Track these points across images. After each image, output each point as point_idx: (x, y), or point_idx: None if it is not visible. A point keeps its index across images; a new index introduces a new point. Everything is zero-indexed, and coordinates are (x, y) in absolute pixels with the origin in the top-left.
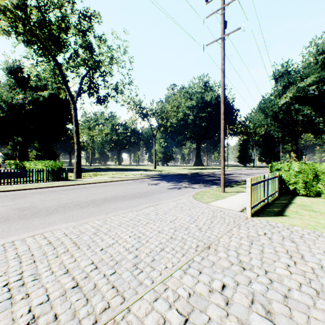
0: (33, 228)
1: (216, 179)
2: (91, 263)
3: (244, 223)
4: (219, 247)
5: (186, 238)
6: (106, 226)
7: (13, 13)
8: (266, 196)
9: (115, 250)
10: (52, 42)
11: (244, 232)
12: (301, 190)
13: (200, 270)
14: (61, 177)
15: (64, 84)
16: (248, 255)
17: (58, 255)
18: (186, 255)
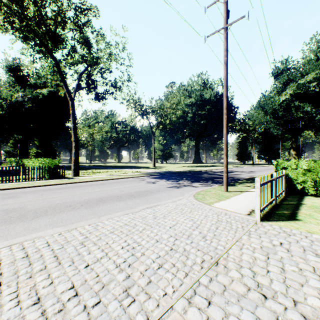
0: (14, 235)
1: (216, 176)
2: (71, 288)
3: (253, 230)
4: (229, 262)
5: (189, 249)
6: (97, 233)
7: (9, 9)
8: (274, 196)
9: (103, 267)
10: (48, 37)
11: (256, 242)
12: (310, 190)
13: (209, 299)
14: (58, 175)
15: (62, 80)
16: (266, 275)
17: (32, 274)
18: (189, 275)
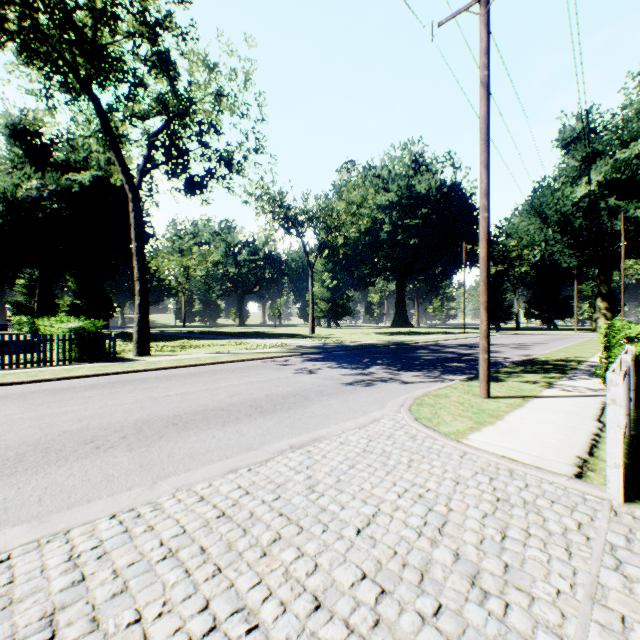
0: None
1: (449, 357)
2: None
3: (622, 540)
4: None
5: None
6: (121, 560)
7: None
8: (627, 417)
9: None
10: (77, 48)
11: None
12: None
13: None
14: (100, 354)
15: (111, 147)
16: None
17: None
18: None
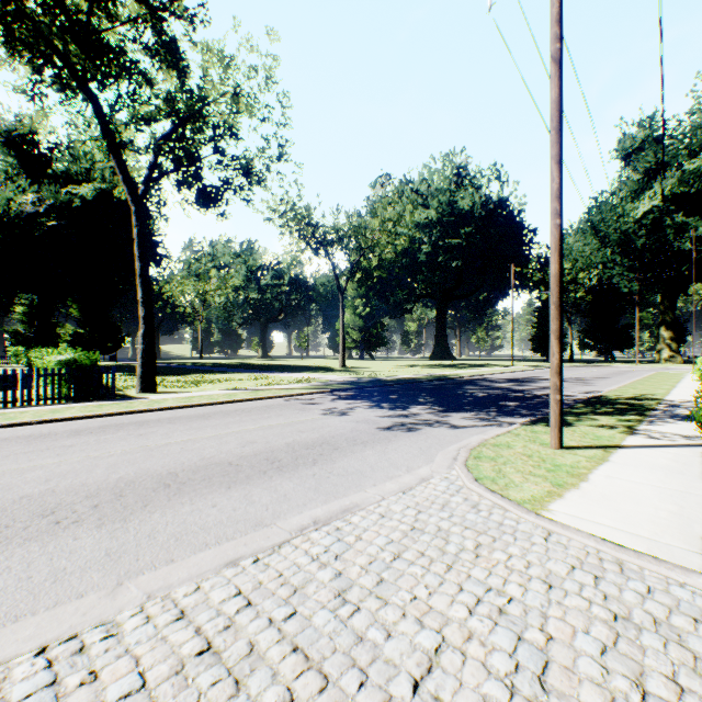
0: None
1: (502, 394)
2: None
3: None
4: None
5: None
6: None
7: None
8: None
9: None
10: (68, 34)
11: None
12: None
13: None
14: (95, 392)
15: (110, 151)
16: None
17: None
18: None
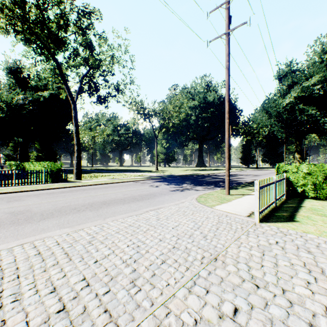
0: (24, 235)
1: (219, 180)
2: (82, 279)
3: (252, 230)
4: (227, 258)
5: (190, 247)
6: (103, 233)
7: (11, 11)
8: (274, 199)
9: (111, 263)
10: (50, 40)
11: (253, 241)
12: (310, 193)
13: (207, 288)
14: (60, 179)
15: (64, 83)
16: (260, 269)
17: (46, 268)
18: (190, 269)
